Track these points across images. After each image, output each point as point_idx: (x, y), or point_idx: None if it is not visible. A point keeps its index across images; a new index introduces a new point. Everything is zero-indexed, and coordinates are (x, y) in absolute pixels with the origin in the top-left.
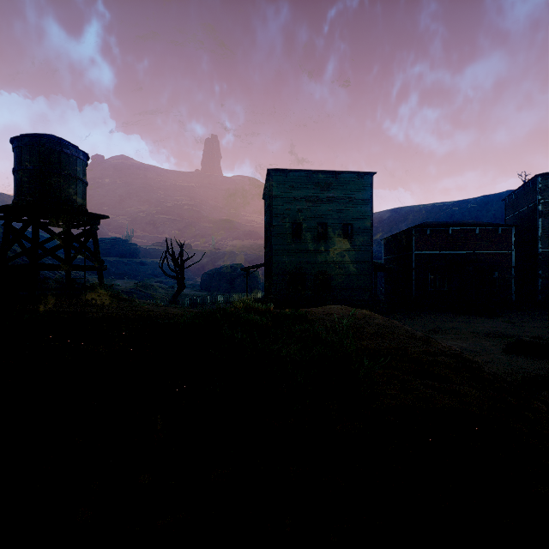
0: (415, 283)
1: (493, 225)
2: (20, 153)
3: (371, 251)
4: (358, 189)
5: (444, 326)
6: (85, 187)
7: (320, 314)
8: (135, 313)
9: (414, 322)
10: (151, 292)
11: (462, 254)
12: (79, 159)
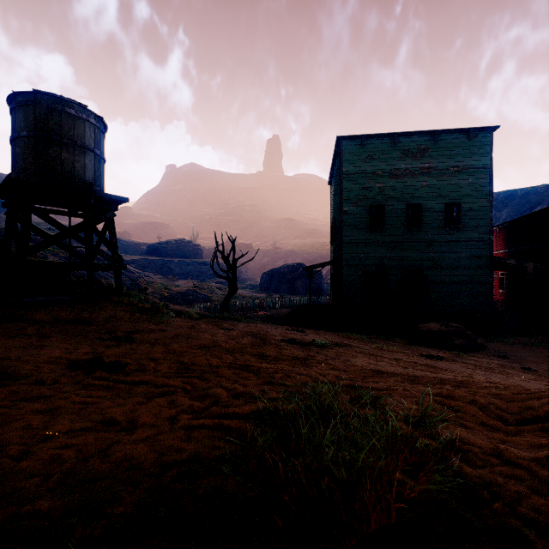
0: None
1: None
2: (14, 117)
3: (490, 242)
4: (468, 153)
5: None
6: (99, 161)
7: None
8: None
9: None
10: (207, 293)
11: None
12: (89, 123)
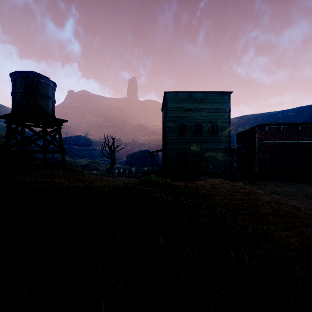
0: (258, 161)
1: (311, 123)
2: (14, 82)
3: (229, 141)
4: (221, 102)
5: (281, 190)
6: (54, 103)
7: (207, 187)
8: (68, 184)
9: (259, 187)
10: (97, 166)
11: (290, 143)
12: (50, 85)
